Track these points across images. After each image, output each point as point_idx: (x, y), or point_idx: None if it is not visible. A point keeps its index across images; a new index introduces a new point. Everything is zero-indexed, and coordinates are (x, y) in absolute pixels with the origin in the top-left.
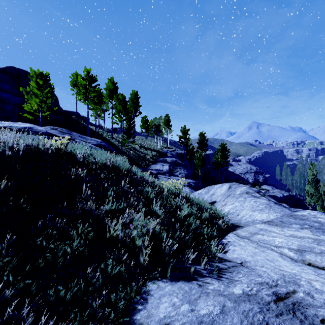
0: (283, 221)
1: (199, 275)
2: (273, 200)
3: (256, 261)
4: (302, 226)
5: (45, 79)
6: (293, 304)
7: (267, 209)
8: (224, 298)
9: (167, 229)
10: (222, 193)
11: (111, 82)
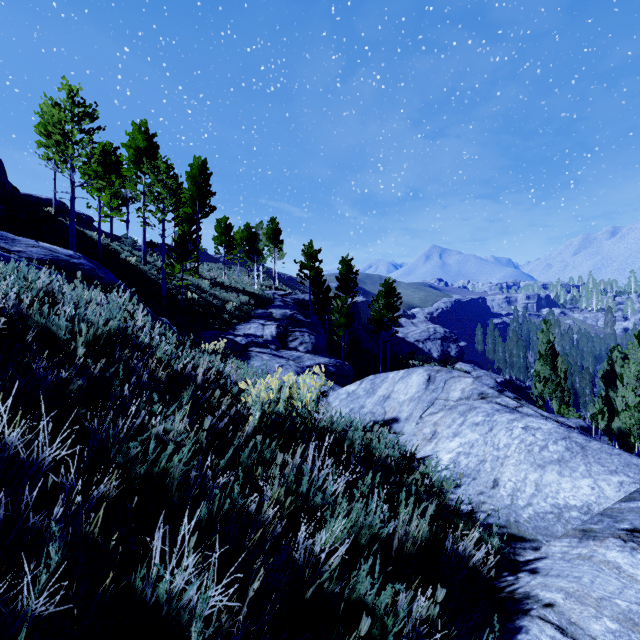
0: None
1: None
2: (546, 415)
3: None
4: None
5: None
6: None
7: (578, 458)
8: None
9: None
10: (413, 396)
11: (141, 131)
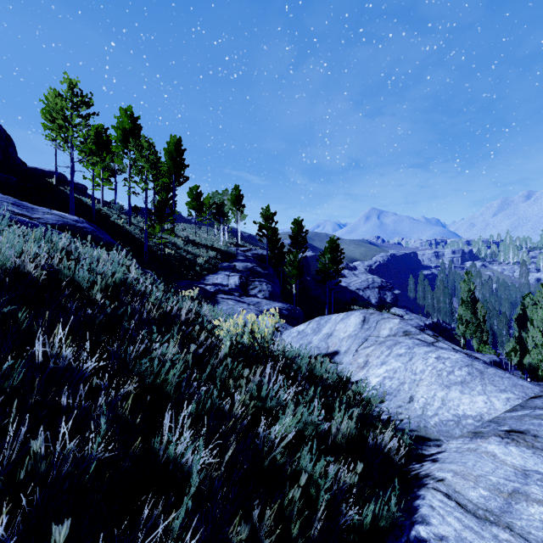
0: None
1: None
2: (458, 349)
3: None
4: None
5: None
6: None
7: (477, 381)
8: None
9: None
10: (350, 334)
11: (127, 115)
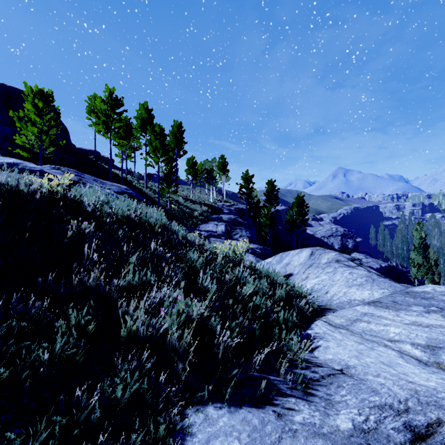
0: (397, 301)
1: (276, 394)
2: (374, 272)
3: (365, 367)
4: (428, 309)
5: (48, 100)
6: None
7: (369, 284)
8: (325, 441)
9: (223, 315)
10: (301, 262)
11: (144, 108)
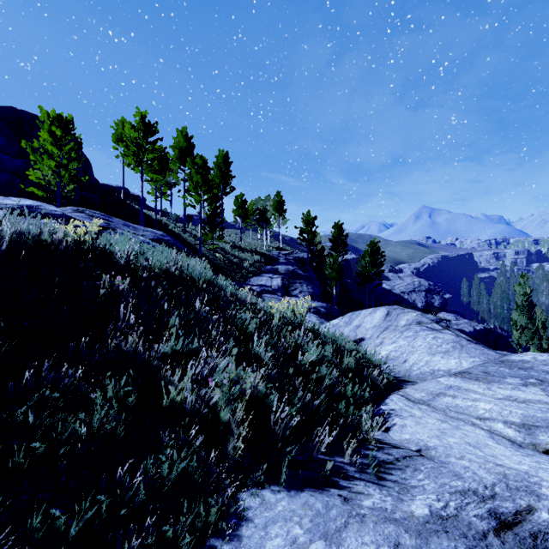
0: (489, 372)
1: (342, 477)
2: (464, 336)
3: (447, 448)
4: (526, 381)
5: (67, 127)
6: (533, 538)
7: (456, 351)
8: (397, 527)
9: (280, 387)
10: (375, 324)
11: (183, 136)
